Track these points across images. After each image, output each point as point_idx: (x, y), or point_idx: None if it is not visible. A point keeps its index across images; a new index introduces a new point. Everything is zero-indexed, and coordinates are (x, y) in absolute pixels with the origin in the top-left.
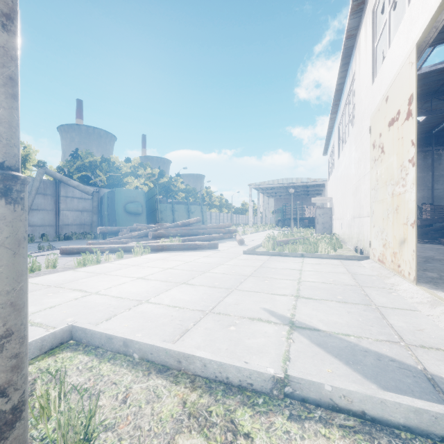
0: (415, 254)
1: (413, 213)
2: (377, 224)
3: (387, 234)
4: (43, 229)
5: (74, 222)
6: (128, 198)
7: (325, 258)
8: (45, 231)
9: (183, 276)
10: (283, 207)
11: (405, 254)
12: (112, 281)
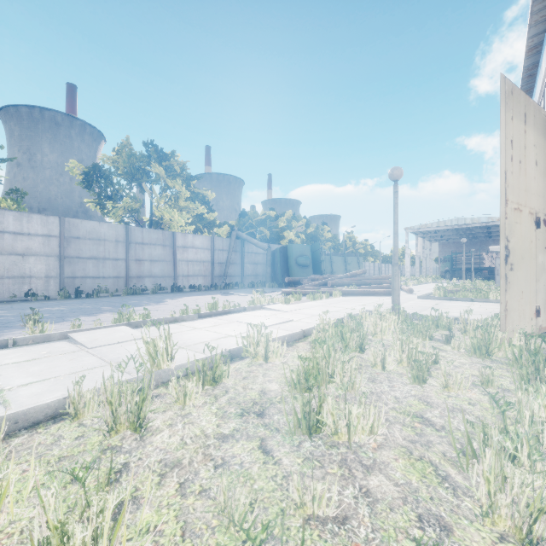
0: None
1: None
2: None
3: None
4: (235, 279)
5: (252, 273)
6: (298, 252)
7: (493, 302)
8: (236, 280)
9: (386, 306)
10: (452, 254)
11: None
12: (347, 305)
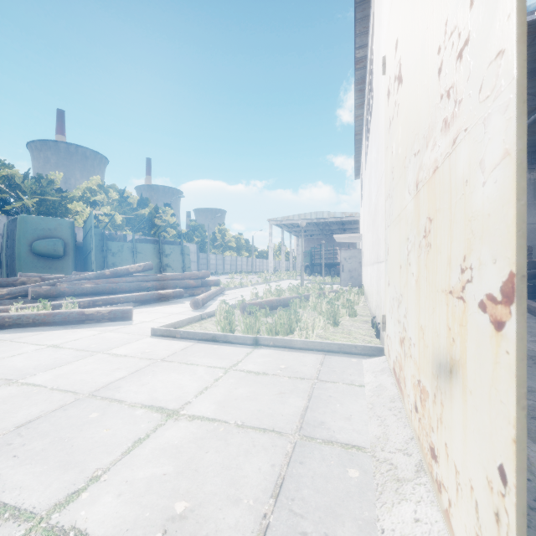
0: (513, 508)
1: (502, 235)
2: (393, 279)
3: (407, 312)
4: None
5: None
6: (40, 231)
7: (299, 348)
8: None
9: None
10: (311, 249)
11: (455, 437)
12: None
